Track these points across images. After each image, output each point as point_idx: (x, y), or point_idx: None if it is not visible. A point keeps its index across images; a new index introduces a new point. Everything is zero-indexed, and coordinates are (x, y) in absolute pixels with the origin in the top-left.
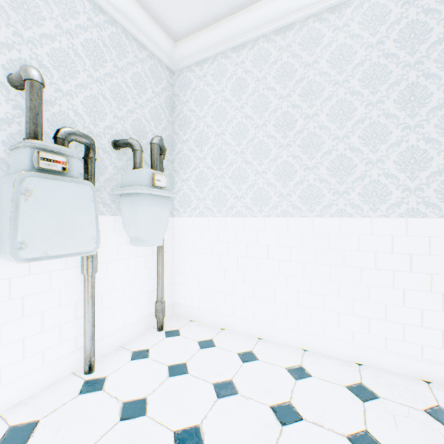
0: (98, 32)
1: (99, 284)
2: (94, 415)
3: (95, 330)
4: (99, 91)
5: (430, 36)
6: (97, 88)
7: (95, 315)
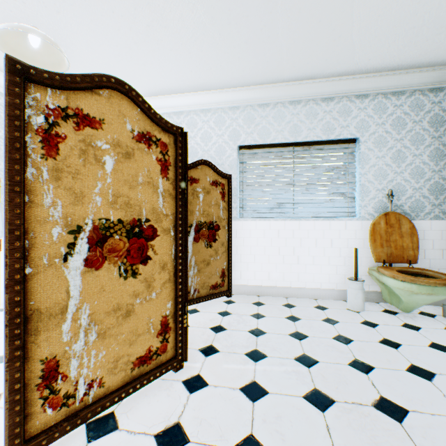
0: (1, 108)
1: (2, 260)
2: (2, 316)
3: (0, 284)
4: (2, 144)
5: None
6: (1, 142)
7: (0, 275)
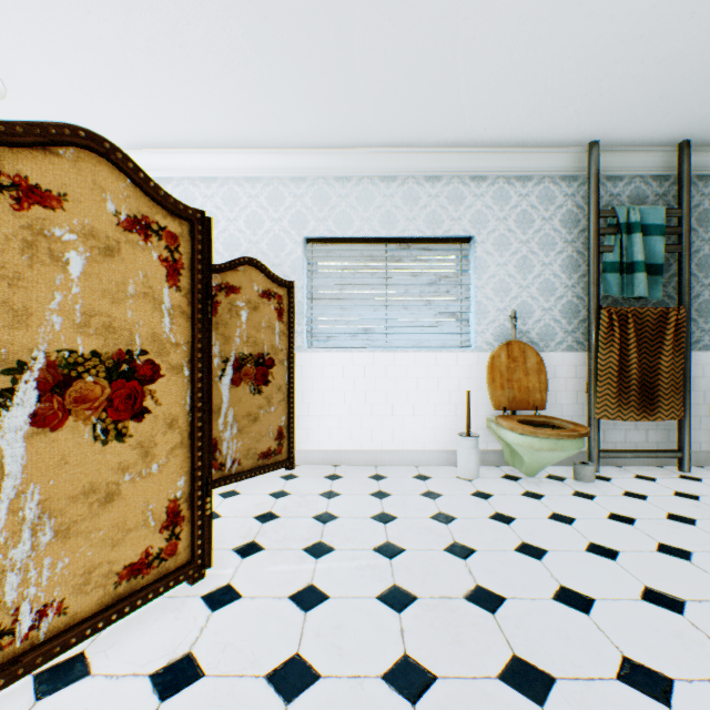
0: None
1: None
2: None
3: None
4: None
5: (220, 226)
6: None
7: None
